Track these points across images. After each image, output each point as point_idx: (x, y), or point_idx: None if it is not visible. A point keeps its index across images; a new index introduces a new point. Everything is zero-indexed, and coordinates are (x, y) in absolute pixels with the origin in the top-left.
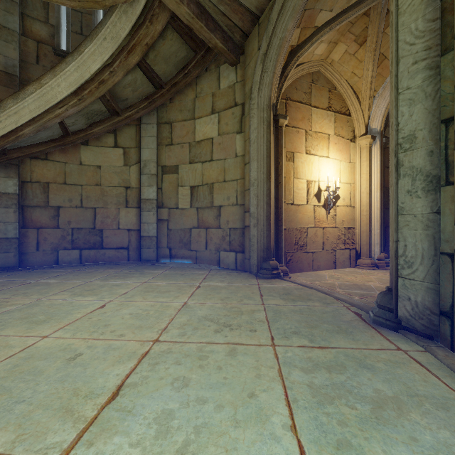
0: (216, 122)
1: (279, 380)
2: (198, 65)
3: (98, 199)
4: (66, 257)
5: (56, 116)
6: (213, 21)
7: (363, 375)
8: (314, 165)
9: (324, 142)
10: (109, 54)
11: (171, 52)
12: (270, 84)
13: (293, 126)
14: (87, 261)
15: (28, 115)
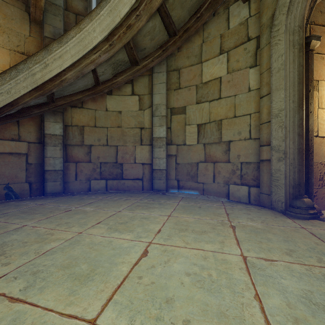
0: (225, 61)
1: None
2: (210, 6)
3: (119, 138)
4: (96, 185)
5: (91, 62)
6: None
7: None
8: None
9: None
10: None
11: None
12: (304, 1)
13: (317, 52)
14: (111, 189)
15: (70, 60)
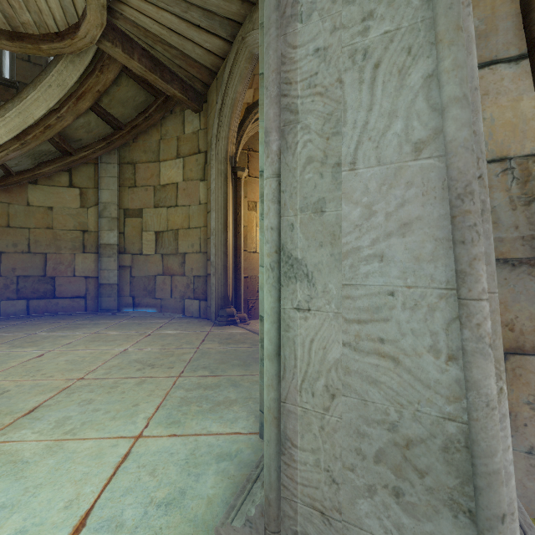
0: (181, 167)
1: (163, 396)
2: (160, 109)
3: (49, 243)
4: (10, 308)
5: None
6: (170, 72)
7: (228, 390)
8: None
9: None
10: (56, 100)
11: (128, 96)
12: (226, 139)
13: (256, 176)
14: (36, 313)
15: None
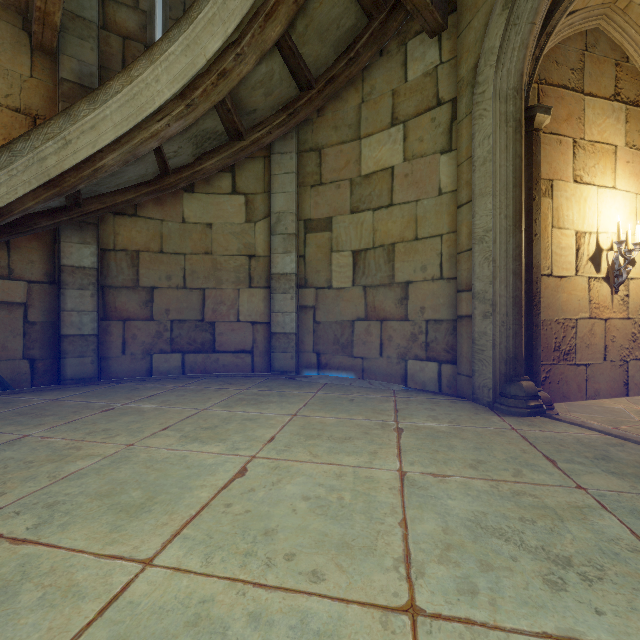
0: (399, 139)
1: None
2: (373, 40)
3: (208, 275)
4: (163, 364)
5: (152, 136)
6: None
7: None
8: (589, 203)
9: (607, 160)
10: (236, 21)
11: (331, 18)
12: (523, 48)
13: (551, 131)
14: (193, 372)
15: (111, 132)
